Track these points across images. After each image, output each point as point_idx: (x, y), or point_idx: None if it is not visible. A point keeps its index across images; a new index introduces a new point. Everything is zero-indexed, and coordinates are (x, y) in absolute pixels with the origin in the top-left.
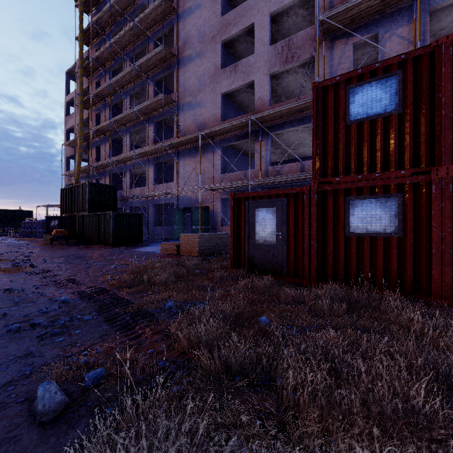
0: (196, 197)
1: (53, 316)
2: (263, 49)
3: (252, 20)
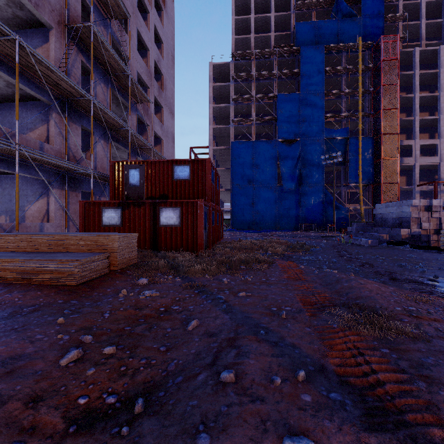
0: None
1: (308, 260)
2: None
3: None
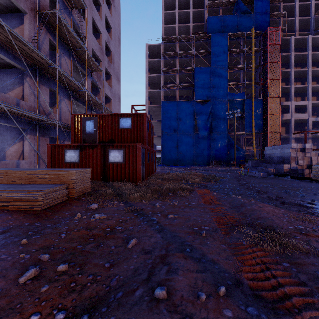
0: None
1: (218, 188)
2: None
3: None
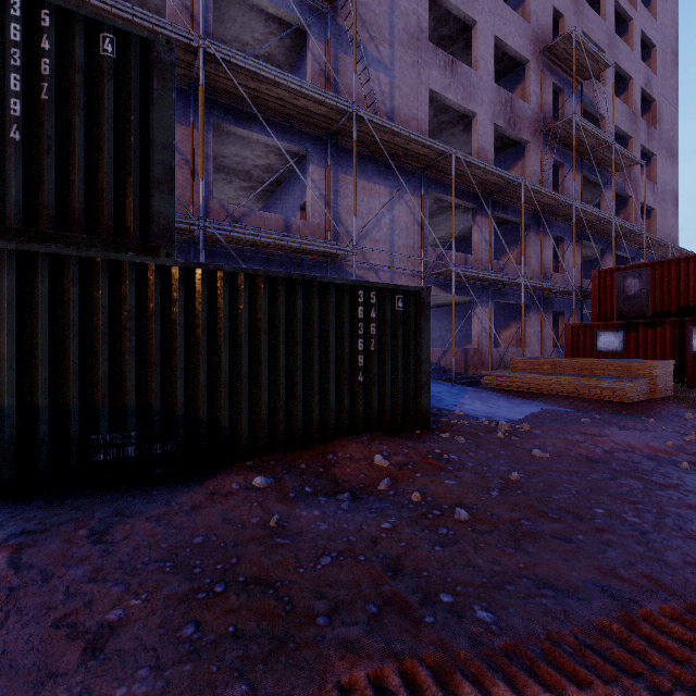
0: (377, 278)
1: None
2: (488, 79)
3: (475, 14)
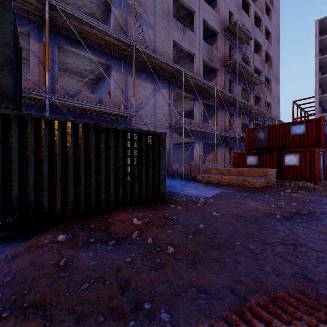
0: (147, 129)
1: None
2: (200, 38)
3: (194, 7)
